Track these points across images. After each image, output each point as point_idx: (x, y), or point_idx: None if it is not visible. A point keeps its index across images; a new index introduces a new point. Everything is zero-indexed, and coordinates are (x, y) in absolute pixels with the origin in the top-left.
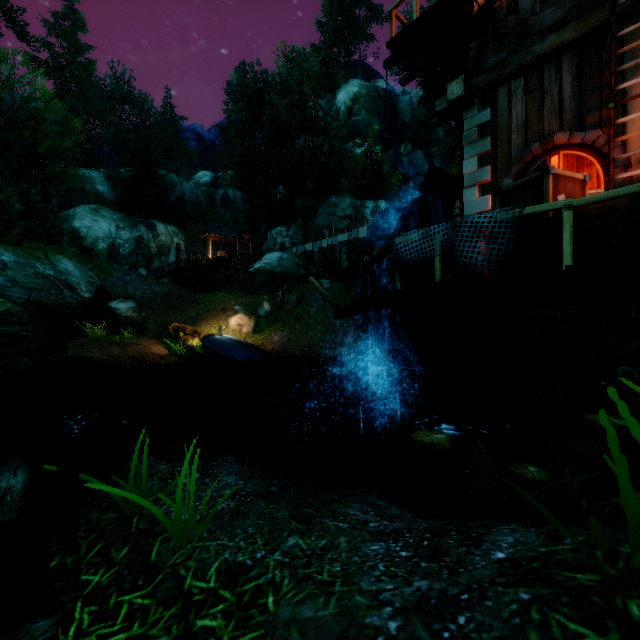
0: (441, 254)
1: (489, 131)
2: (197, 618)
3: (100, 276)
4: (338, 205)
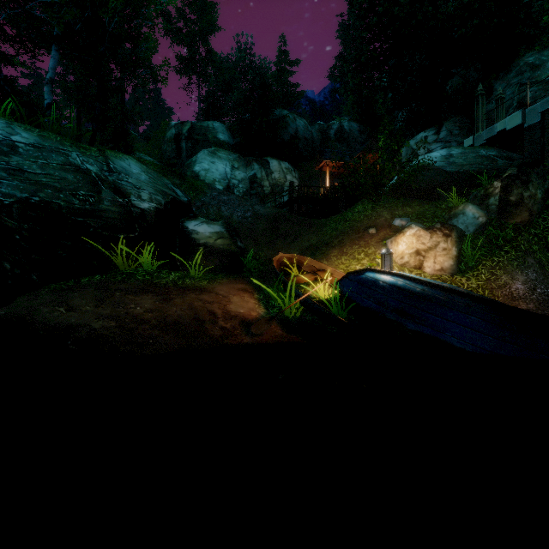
0: None
1: None
2: None
3: (188, 194)
4: (541, 64)
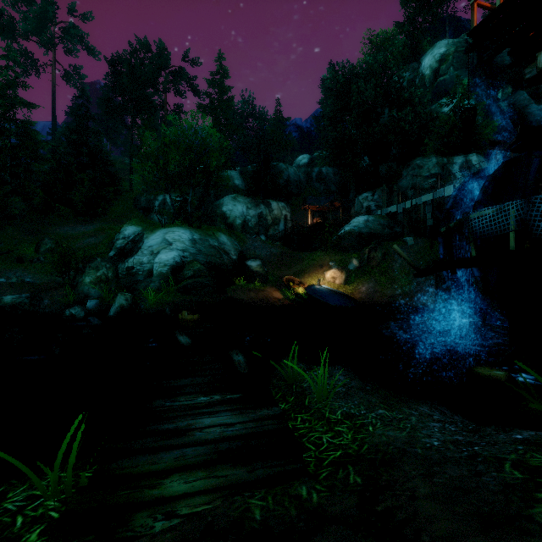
0: (514, 226)
1: None
2: (335, 426)
3: (240, 244)
4: (423, 166)
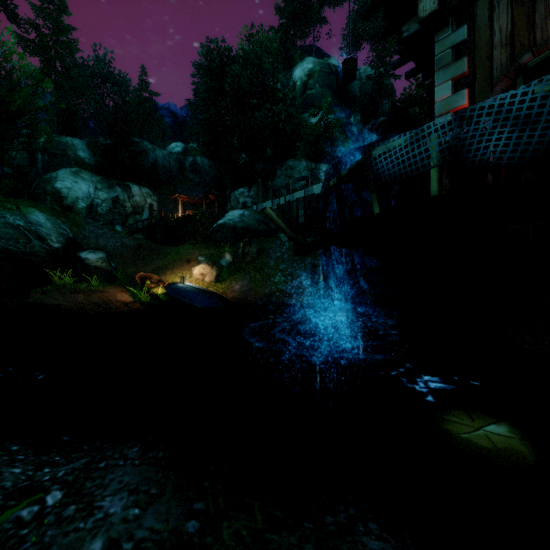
0: (440, 158)
1: (465, 51)
2: None
3: (73, 229)
4: (295, 168)
